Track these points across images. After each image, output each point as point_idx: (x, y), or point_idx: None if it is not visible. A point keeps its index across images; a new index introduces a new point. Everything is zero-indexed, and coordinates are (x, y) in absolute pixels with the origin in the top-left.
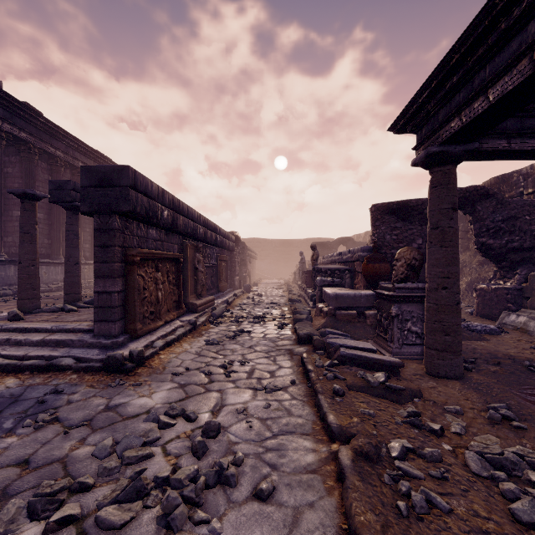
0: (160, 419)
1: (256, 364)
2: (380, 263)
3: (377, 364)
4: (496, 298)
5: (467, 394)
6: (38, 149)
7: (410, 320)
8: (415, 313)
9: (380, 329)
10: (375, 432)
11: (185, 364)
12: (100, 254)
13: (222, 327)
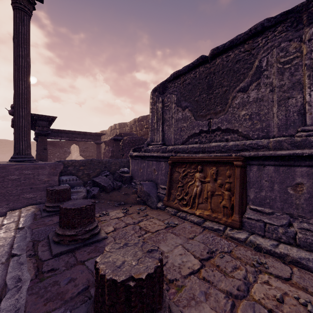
0: None
1: None
2: None
3: None
4: None
5: None
6: None
7: None
8: None
9: None
10: None
11: None
12: None
13: None
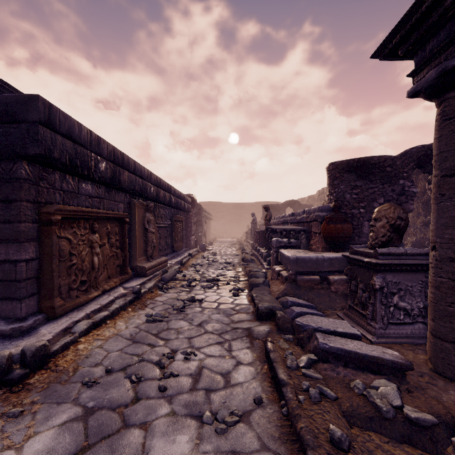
0: None
1: (205, 356)
2: (343, 224)
3: (373, 364)
4: None
5: None
6: None
7: (396, 294)
8: (402, 285)
9: (355, 302)
10: None
11: (110, 359)
12: (1, 211)
13: (171, 293)
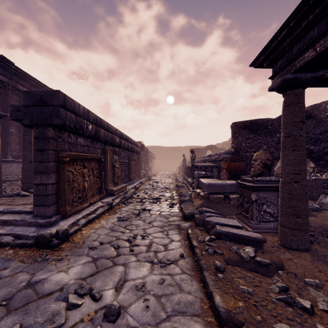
0: (68, 300)
1: (153, 237)
2: (239, 162)
3: (245, 240)
4: (315, 185)
5: (319, 266)
6: (11, 86)
7: (265, 204)
8: (268, 199)
9: (242, 209)
10: (259, 317)
11: (100, 238)
12: (38, 156)
13: (131, 206)
